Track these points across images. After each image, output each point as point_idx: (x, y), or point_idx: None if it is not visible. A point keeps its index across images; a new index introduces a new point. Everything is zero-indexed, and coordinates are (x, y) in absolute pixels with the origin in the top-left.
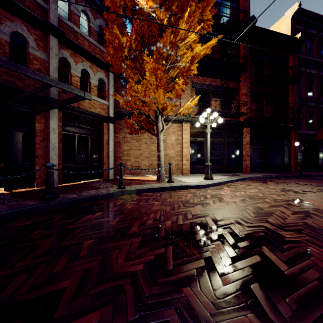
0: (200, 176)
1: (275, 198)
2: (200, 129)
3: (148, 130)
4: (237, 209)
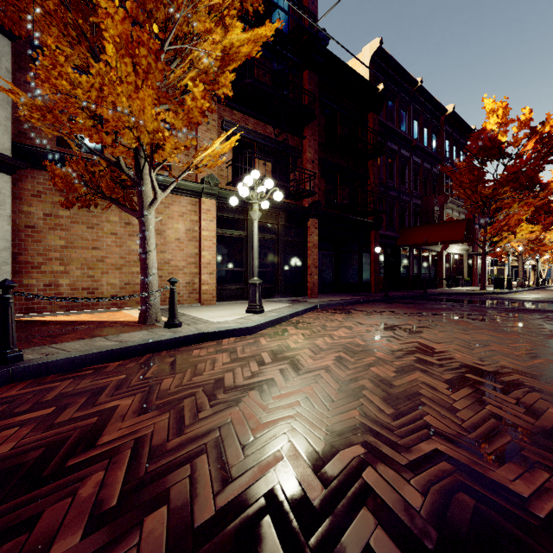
0: (237, 305)
1: (389, 346)
2: (236, 214)
3: (116, 201)
4: (345, 393)
